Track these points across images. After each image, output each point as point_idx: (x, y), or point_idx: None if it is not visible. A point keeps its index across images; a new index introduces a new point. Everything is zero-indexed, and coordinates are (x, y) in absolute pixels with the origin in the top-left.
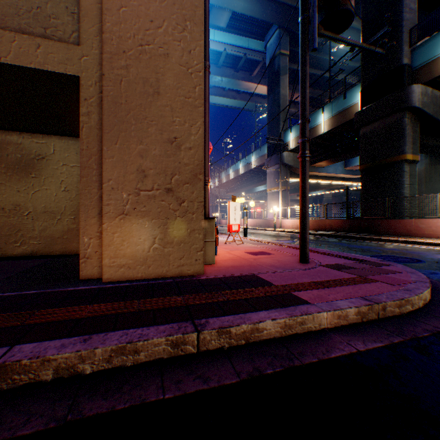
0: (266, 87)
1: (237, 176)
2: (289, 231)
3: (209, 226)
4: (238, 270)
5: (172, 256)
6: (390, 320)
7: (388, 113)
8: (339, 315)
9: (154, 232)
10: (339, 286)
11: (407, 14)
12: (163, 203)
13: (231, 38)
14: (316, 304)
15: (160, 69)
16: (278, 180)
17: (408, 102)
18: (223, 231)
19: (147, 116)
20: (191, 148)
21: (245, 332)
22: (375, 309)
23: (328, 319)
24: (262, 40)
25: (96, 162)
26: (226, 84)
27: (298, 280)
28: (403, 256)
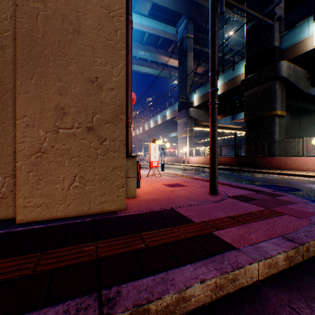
0: (177, 61)
1: (156, 125)
2: (194, 165)
3: (131, 163)
4: (157, 204)
5: (94, 194)
6: (314, 261)
7: (264, 80)
8: (270, 264)
9: (74, 170)
10: (254, 221)
11: (277, 11)
12: (84, 142)
13: (152, 23)
14: (243, 249)
15: (81, 8)
16: (186, 128)
17: (278, 73)
18: (146, 166)
19: (67, 53)
20: (113, 88)
21: (168, 305)
22: (301, 250)
23: (259, 270)
24: (174, 26)
25: (12, 98)
26: (148, 58)
27: (214, 215)
28: (283, 185)
